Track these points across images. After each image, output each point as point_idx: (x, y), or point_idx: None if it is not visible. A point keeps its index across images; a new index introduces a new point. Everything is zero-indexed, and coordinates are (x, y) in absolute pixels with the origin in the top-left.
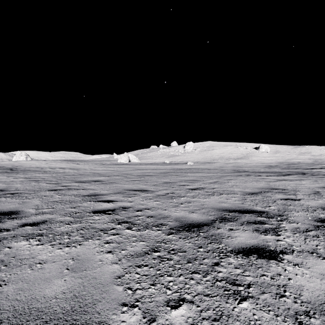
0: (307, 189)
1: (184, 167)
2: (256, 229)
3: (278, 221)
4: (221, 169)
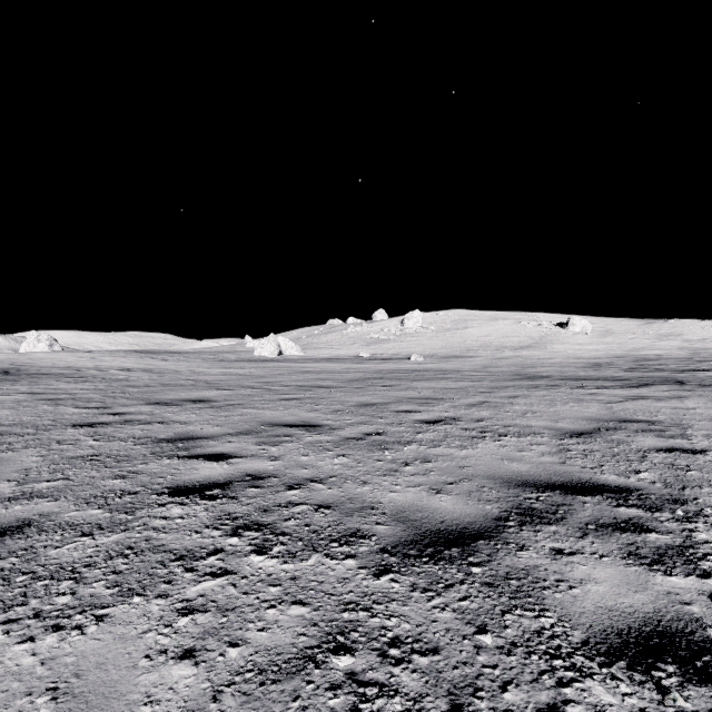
0: (709, 421)
1: (402, 367)
2: (631, 550)
3: (681, 520)
4: (488, 372)
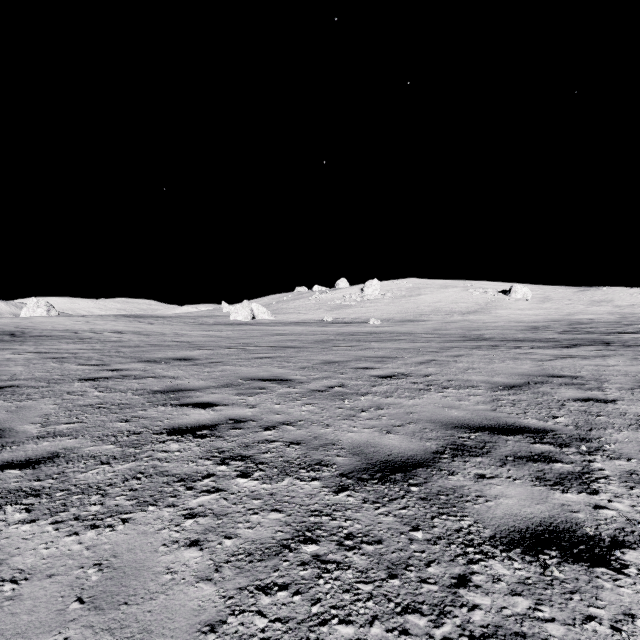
0: (624, 376)
1: (362, 329)
2: (539, 475)
3: (583, 453)
4: (438, 335)
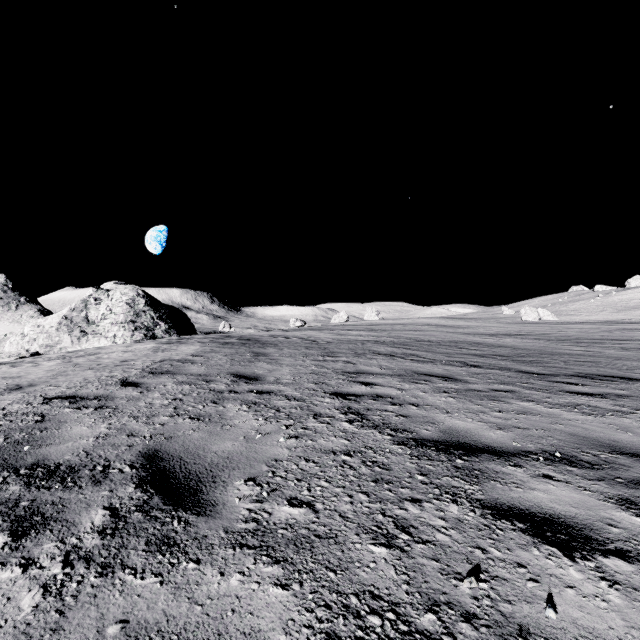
0: None
1: None
2: None
3: None
4: None
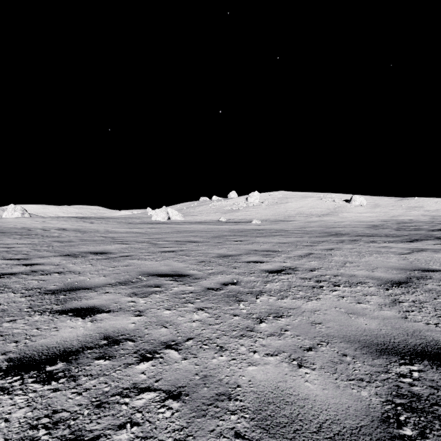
0: None
1: (248, 227)
2: None
3: None
4: (305, 231)
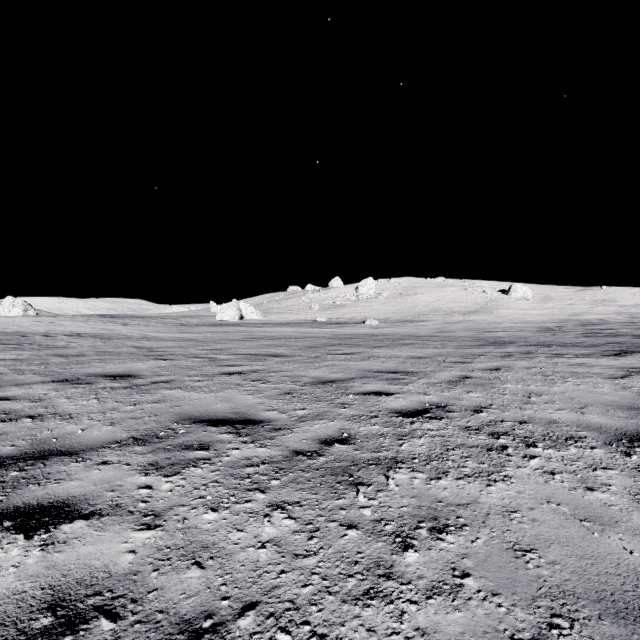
0: None
1: (359, 331)
2: None
3: None
4: (448, 337)
